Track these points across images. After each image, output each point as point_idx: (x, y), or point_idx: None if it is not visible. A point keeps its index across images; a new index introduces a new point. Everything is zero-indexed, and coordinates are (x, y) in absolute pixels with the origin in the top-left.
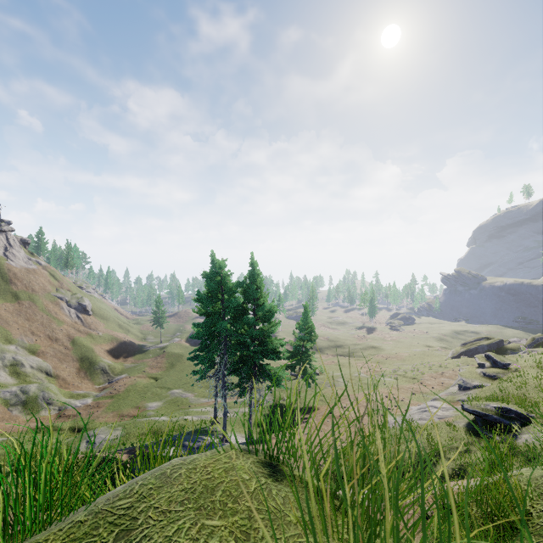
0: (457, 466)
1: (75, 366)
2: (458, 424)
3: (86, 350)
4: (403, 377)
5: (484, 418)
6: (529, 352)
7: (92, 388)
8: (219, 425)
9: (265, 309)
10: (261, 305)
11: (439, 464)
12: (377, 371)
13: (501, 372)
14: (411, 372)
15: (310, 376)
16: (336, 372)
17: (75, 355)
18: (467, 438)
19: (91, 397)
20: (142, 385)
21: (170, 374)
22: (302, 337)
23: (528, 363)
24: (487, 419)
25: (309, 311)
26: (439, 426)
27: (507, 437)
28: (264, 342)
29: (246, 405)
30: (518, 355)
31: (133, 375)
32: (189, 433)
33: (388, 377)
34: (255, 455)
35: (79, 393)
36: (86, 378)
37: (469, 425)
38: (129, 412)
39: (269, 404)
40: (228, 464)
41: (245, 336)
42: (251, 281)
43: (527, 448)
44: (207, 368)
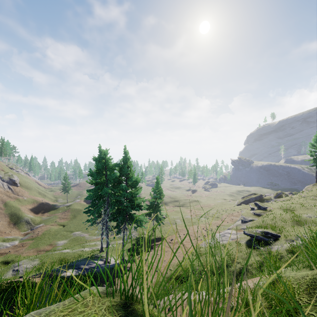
0: (242, 266)
1: (7, 220)
2: (242, 242)
3: (15, 209)
4: (212, 217)
5: (255, 238)
6: (275, 200)
7: (19, 234)
8: (104, 252)
9: (132, 180)
10: (130, 178)
11: (232, 266)
12: (197, 214)
13: (262, 212)
14: (216, 214)
15: (160, 219)
16: (175, 216)
17: (7, 213)
18: (247, 249)
19: (17, 240)
20: (54, 230)
21: (73, 222)
22: (155, 196)
23: (275, 206)
24: (257, 238)
25: (159, 181)
26: (232, 244)
27: (267, 248)
28: (132, 200)
29: (121, 238)
30: (271, 202)
31: (48, 224)
32: (84, 259)
33: (203, 217)
34: (112, 297)
35: (9, 238)
36: (15, 228)
37: (247, 242)
38: (44, 248)
39: (135, 237)
40: (83, 314)
41: (120, 197)
42: (124, 163)
43: (277, 253)
44: (95, 218)
